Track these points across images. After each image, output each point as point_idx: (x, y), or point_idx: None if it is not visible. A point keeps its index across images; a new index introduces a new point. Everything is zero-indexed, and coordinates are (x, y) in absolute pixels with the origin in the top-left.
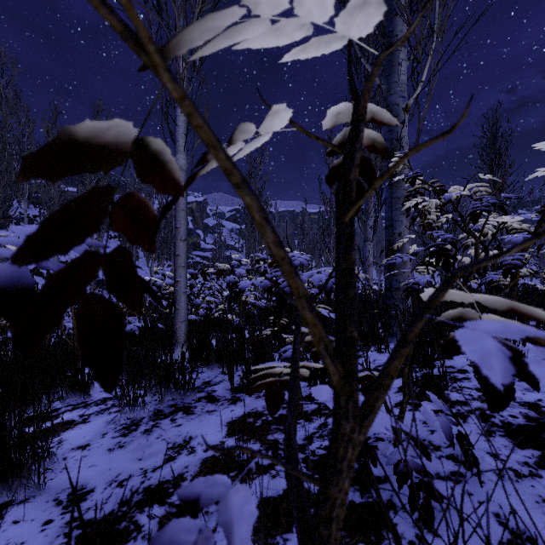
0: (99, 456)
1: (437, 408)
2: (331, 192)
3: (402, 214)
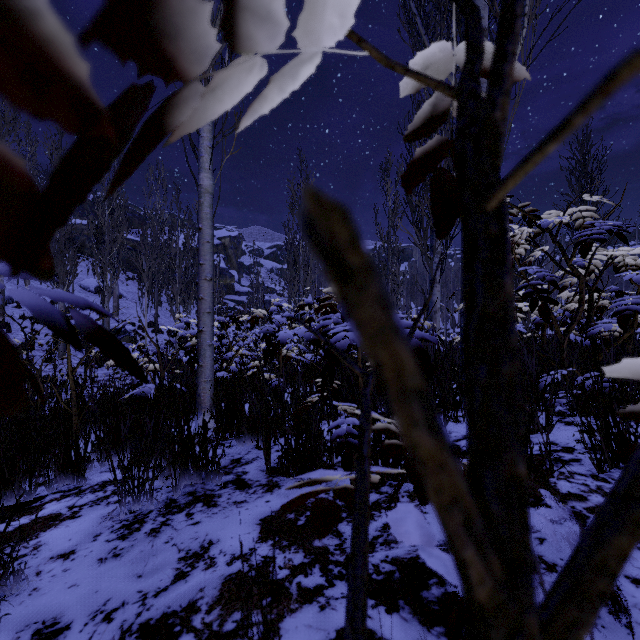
0: (84, 571)
1: (559, 518)
2: (389, 225)
3: None
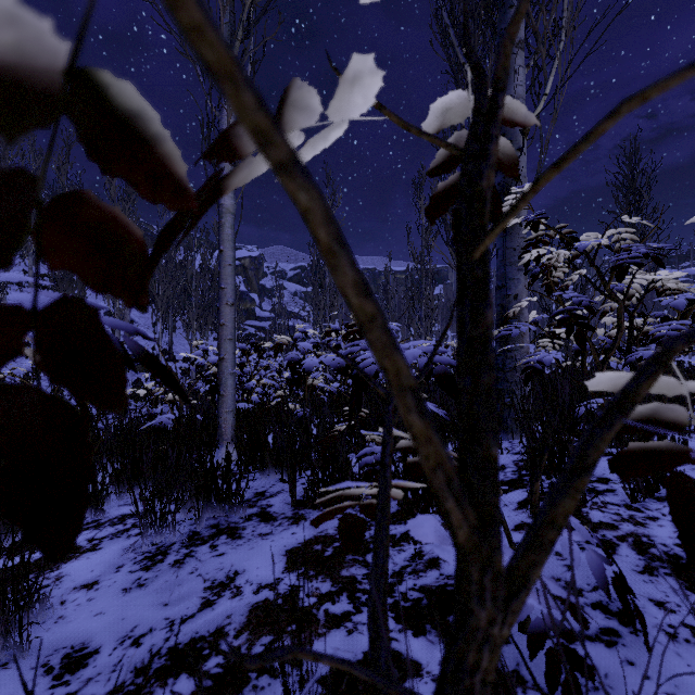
0: (109, 600)
1: (582, 539)
2: (423, 245)
3: (519, 270)
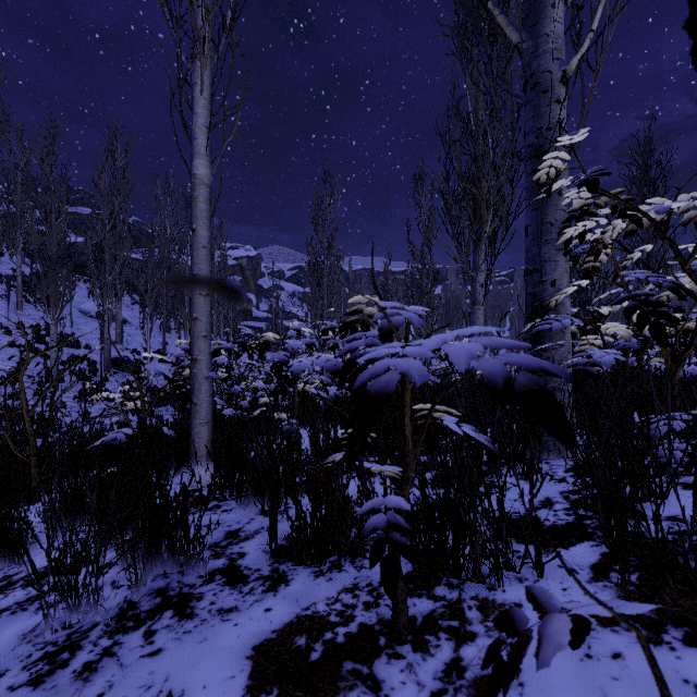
0: None
1: None
2: (423, 242)
3: (557, 250)
